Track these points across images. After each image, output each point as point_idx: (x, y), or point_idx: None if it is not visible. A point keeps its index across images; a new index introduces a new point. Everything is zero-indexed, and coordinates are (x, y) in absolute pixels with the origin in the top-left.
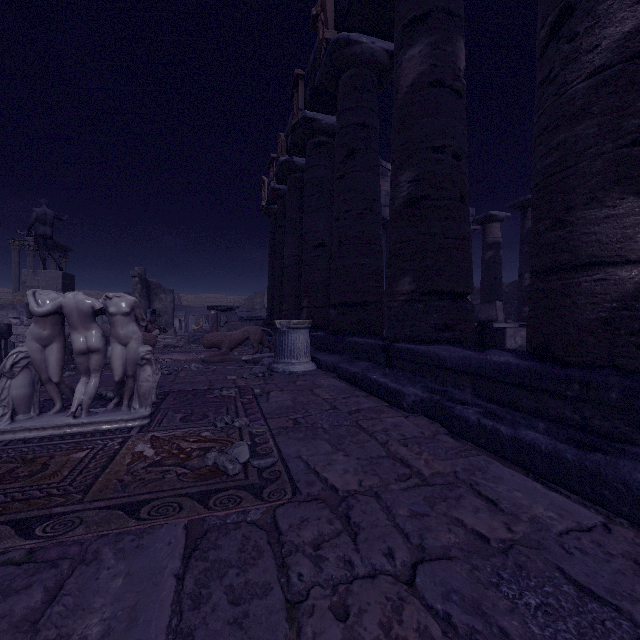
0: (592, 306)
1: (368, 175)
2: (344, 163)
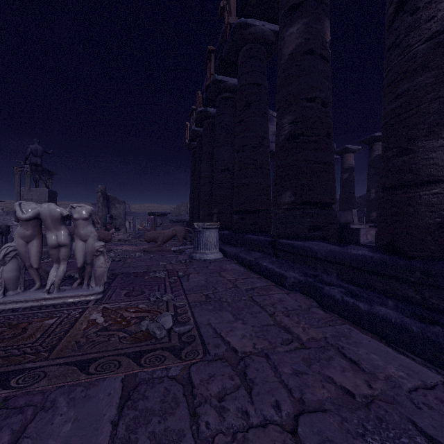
0: (430, 213)
1: (260, 119)
2: (243, 111)
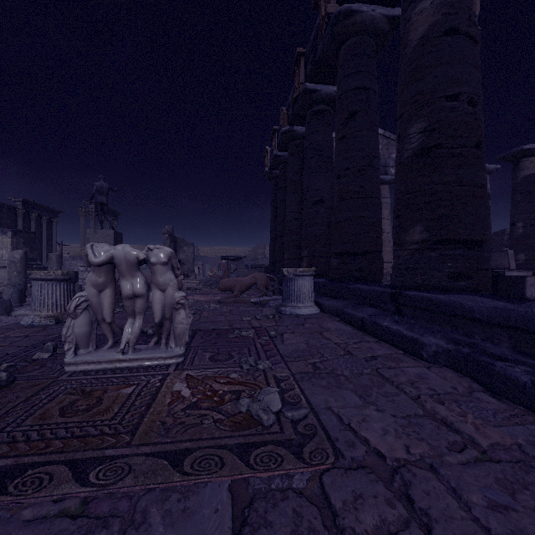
0: None
1: (368, 134)
2: (344, 125)
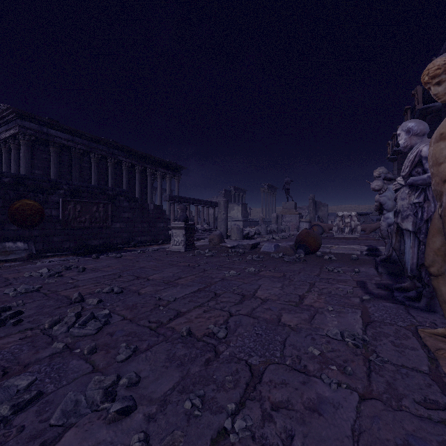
0: None
1: None
2: None
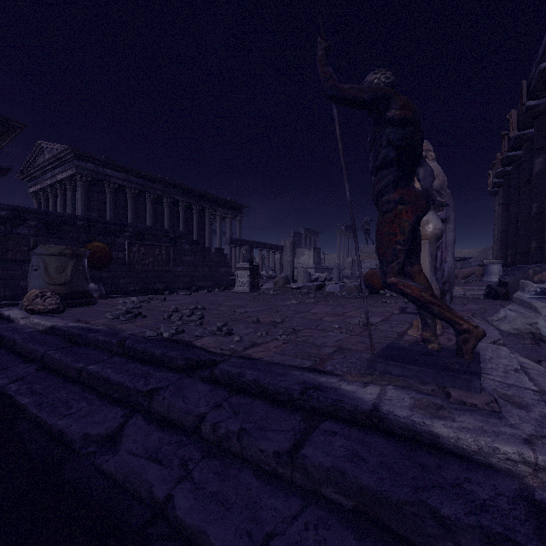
0: None
1: None
2: (524, 186)
